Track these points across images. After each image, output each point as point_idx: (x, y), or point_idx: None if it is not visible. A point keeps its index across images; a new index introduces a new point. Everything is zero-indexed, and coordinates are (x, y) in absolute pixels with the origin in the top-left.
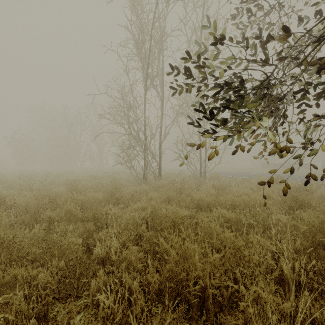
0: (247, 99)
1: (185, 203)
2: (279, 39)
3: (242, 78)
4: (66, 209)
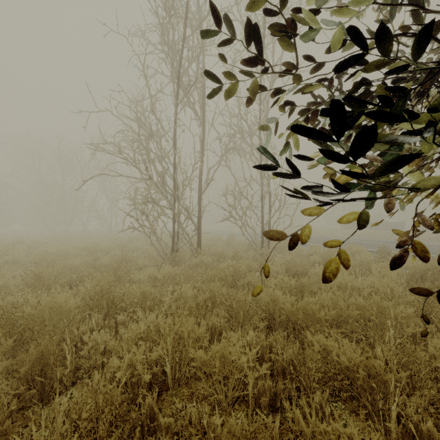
0: None
1: (244, 310)
2: None
3: None
4: None
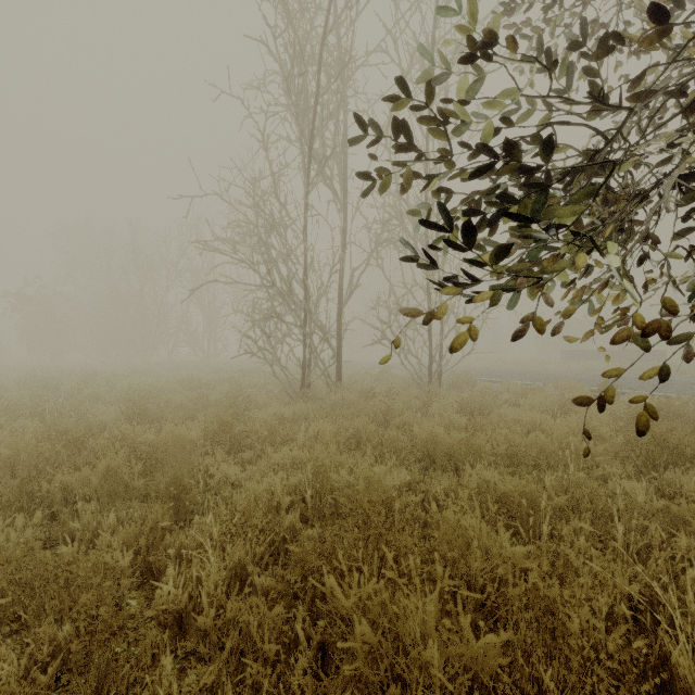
0: (550, 198)
1: (396, 449)
2: (637, 40)
3: (547, 137)
4: (105, 470)
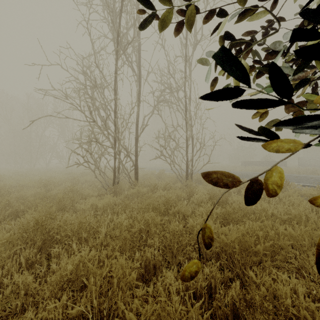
0: None
1: (178, 241)
2: None
3: None
4: None
